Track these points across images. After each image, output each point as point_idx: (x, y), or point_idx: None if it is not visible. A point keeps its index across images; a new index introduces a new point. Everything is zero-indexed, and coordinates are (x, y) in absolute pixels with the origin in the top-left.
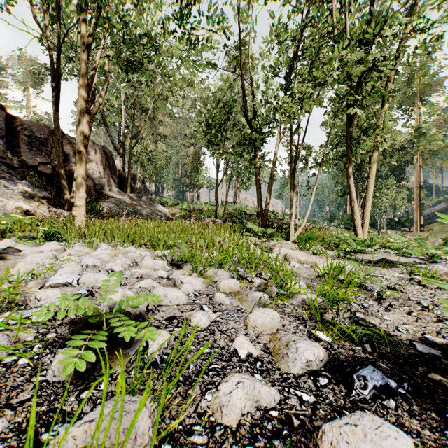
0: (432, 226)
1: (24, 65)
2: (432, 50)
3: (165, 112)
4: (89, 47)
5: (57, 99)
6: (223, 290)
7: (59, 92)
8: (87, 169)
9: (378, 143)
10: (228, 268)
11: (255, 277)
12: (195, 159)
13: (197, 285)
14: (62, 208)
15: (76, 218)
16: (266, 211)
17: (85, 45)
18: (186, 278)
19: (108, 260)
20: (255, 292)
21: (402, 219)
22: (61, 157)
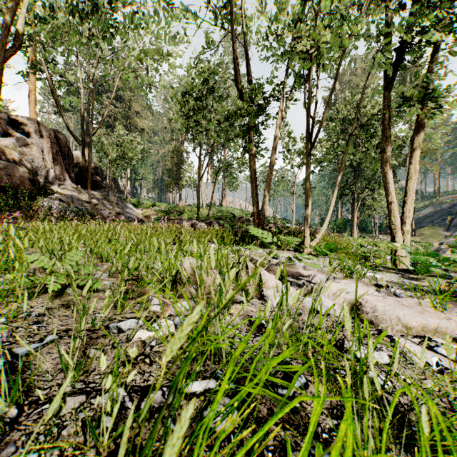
0: (423, 230)
1: None
2: None
3: (143, 102)
4: None
5: None
6: None
7: None
8: (22, 154)
9: (424, 114)
10: None
11: None
12: (177, 156)
13: None
14: None
15: None
16: (263, 212)
17: None
18: None
19: None
20: None
21: None
22: None
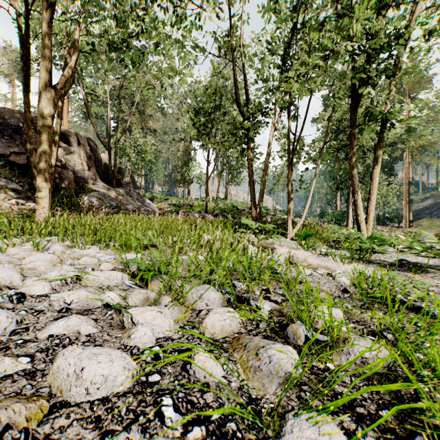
0: (421, 222)
1: (9, 56)
2: (437, 33)
3: (155, 106)
4: (52, 6)
5: (27, 79)
6: (211, 335)
7: (29, 71)
8: (67, 161)
9: (383, 130)
10: (219, 283)
11: (262, 301)
12: (186, 154)
13: (162, 329)
14: (28, 201)
15: (38, 211)
16: (259, 206)
17: (48, 4)
18: (143, 315)
19: (43, 269)
20: (271, 345)
21: (391, 215)
22: (32, 145)
